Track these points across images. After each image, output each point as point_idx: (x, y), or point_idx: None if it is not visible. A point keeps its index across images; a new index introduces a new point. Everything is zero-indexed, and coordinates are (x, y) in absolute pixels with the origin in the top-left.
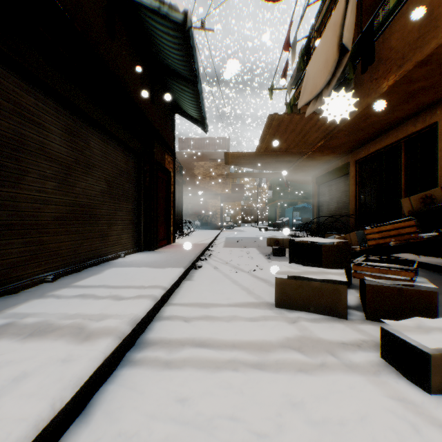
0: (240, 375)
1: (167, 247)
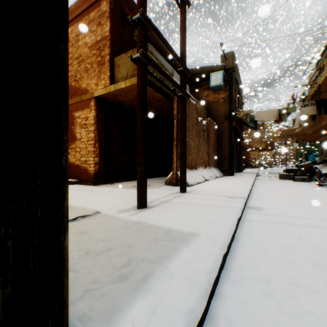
0: (271, 180)
1: (243, 172)
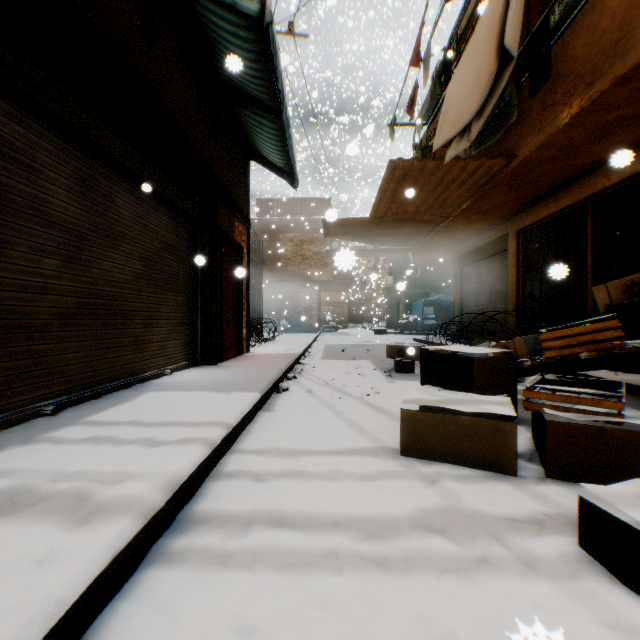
0: (346, 580)
1: (237, 359)
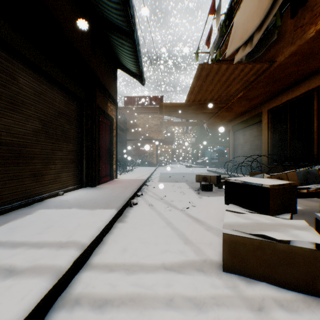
0: None
1: (109, 183)
